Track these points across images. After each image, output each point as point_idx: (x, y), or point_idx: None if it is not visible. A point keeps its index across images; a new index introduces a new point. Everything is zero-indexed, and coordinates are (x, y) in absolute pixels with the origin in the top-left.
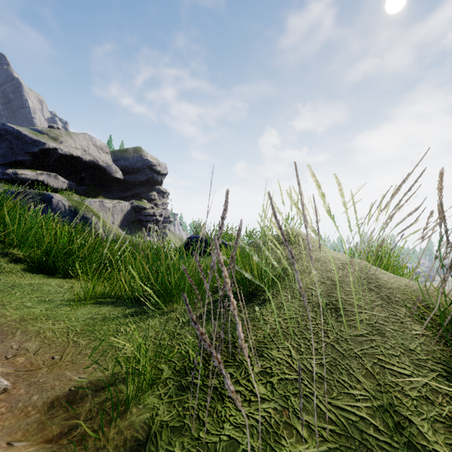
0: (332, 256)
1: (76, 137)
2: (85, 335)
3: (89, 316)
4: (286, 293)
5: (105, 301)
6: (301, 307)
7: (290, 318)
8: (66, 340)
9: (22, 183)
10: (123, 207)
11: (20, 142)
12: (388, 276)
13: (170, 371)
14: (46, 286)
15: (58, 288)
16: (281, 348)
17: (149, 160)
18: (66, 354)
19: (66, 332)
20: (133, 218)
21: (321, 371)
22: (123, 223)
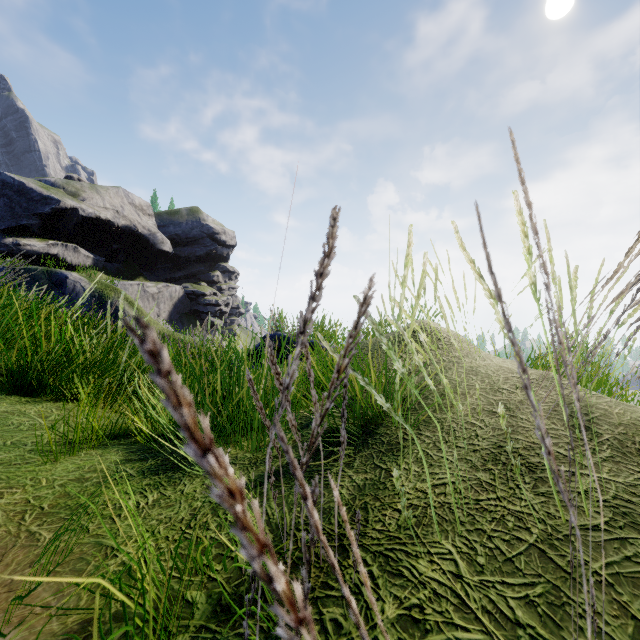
0: (499, 366)
1: (105, 192)
2: (55, 519)
3: (76, 475)
4: (428, 431)
5: (116, 442)
6: (462, 461)
7: (444, 483)
8: (15, 530)
9: (26, 258)
10: (172, 293)
11: (24, 199)
12: (609, 402)
13: (210, 607)
14: (17, 416)
15: (39, 420)
16: (436, 555)
17: (210, 226)
18: (4, 567)
19: (21, 513)
20: (188, 309)
21: (533, 619)
22: (173, 316)
